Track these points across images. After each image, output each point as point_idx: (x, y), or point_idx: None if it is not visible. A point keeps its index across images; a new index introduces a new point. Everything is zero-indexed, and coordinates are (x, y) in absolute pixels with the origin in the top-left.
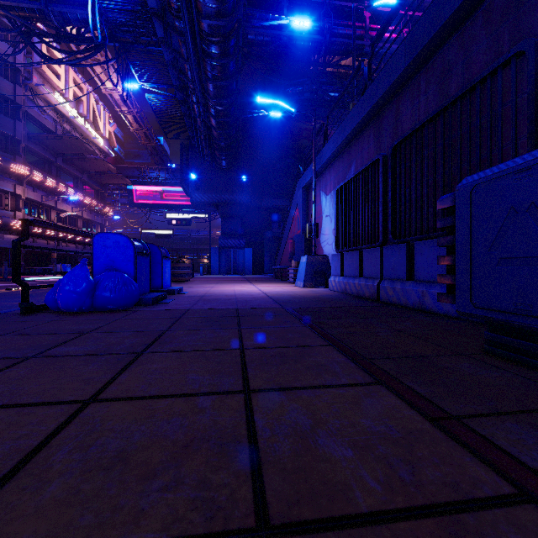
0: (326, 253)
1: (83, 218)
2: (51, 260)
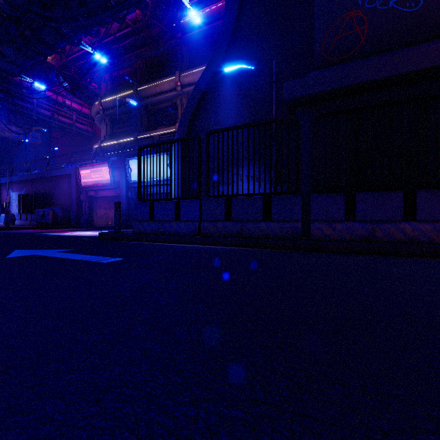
0: (13, 213)
1: None
2: None
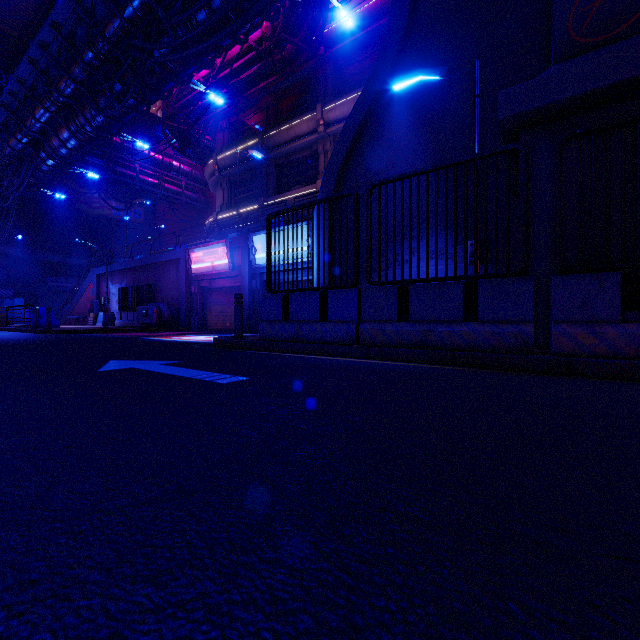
0: (113, 311)
1: None
2: None
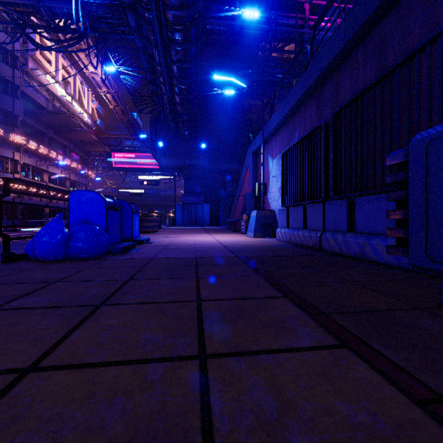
0: (273, 208)
1: (70, 180)
2: (44, 214)
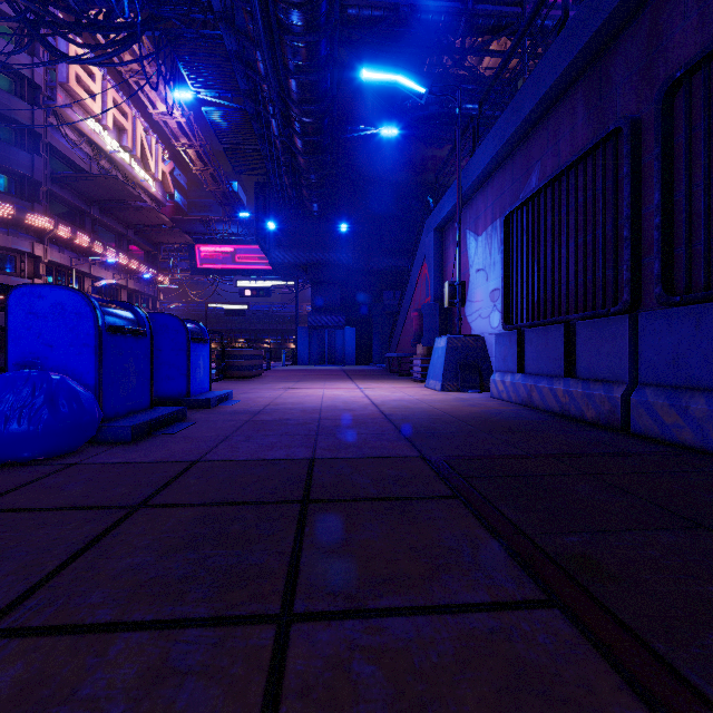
0: (477, 332)
1: (129, 289)
2: None
